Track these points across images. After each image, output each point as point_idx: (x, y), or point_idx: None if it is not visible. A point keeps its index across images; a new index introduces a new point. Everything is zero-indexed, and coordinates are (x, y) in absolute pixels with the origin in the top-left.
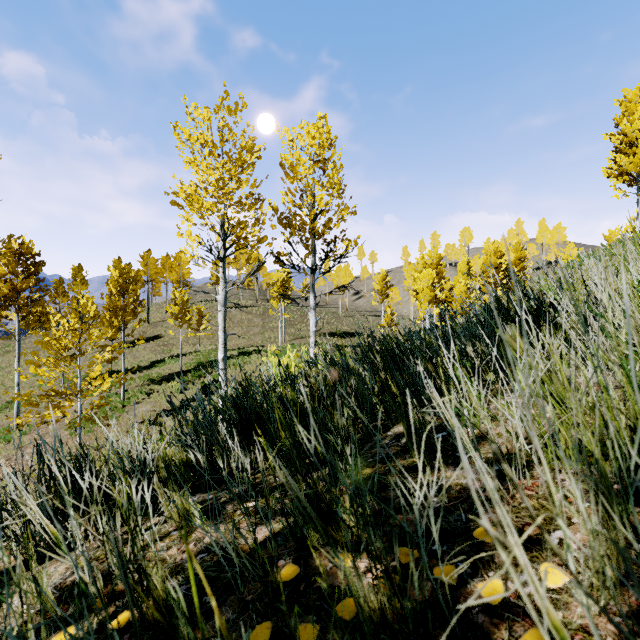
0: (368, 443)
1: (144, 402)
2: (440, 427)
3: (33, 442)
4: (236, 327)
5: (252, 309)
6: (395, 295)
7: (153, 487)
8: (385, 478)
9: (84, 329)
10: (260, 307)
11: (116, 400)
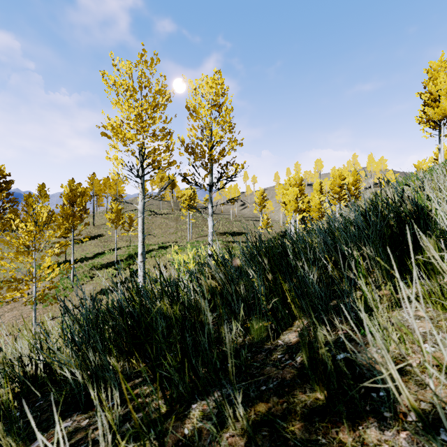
0: (258, 354)
1: (88, 283)
2: (338, 344)
3: (4, 314)
4: (157, 228)
5: (169, 216)
6: (270, 206)
7: (44, 391)
8: (284, 427)
9: (37, 230)
10: (174, 214)
11: (67, 282)
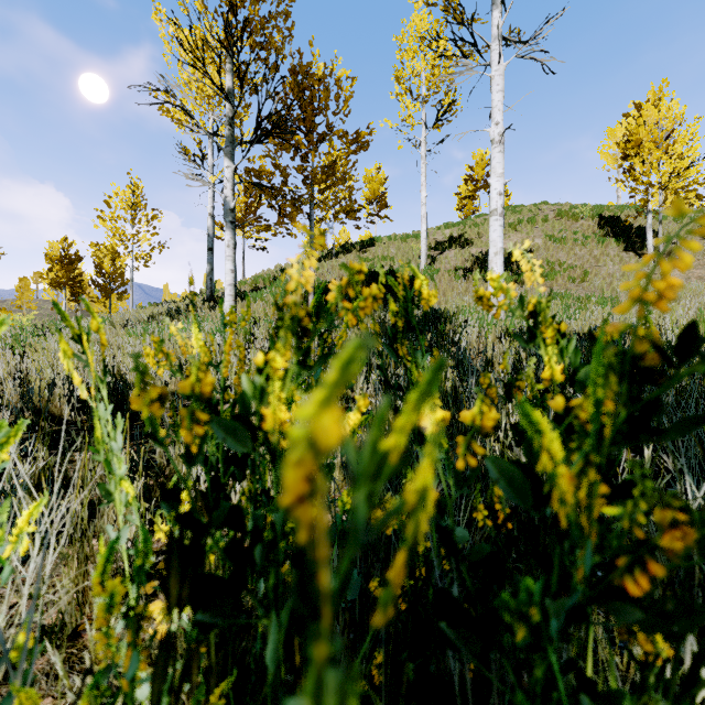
0: None
1: None
2: None
3: None
4: None
5: None
6: None
7: None
8: None
9: None
10: None
11: None
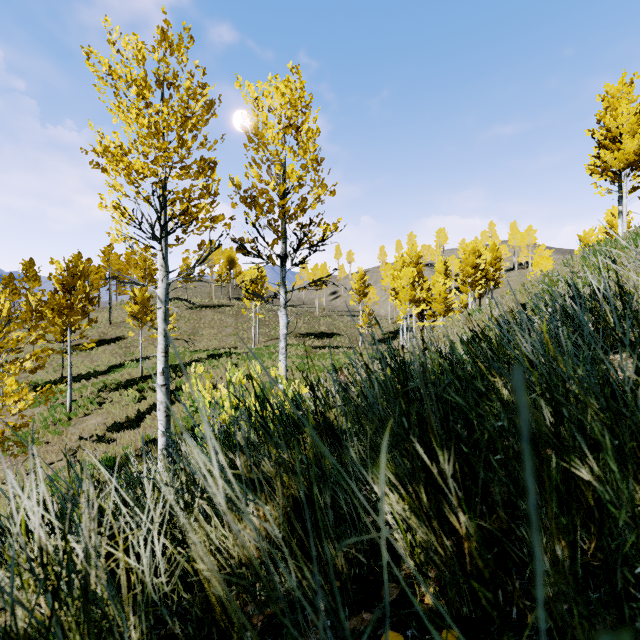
0: None
1: (94, 413)
2: None
3: None
4: (207, 327)
5: (225, 309)
6: (373, 295)
7: None
8: None
9: None
10: (233, 306)
11: (61, 412)
